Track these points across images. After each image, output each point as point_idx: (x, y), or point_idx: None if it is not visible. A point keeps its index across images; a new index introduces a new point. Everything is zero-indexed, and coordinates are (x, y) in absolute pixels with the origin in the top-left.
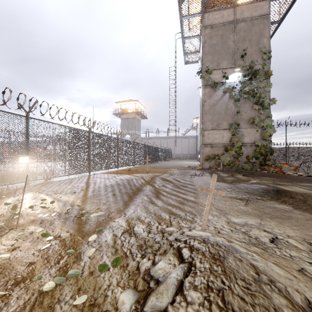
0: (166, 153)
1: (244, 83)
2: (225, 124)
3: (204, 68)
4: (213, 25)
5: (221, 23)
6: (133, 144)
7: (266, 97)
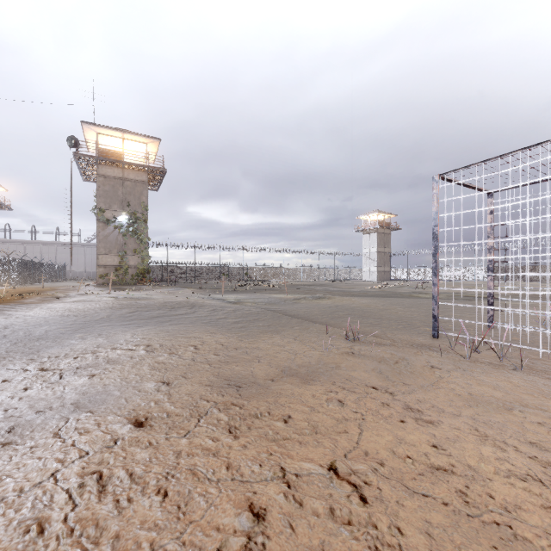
0: (55, 271)
1: (130, 224)
2: (116, 251)
3: (99, 206)
4: (106, 175)
5: (113, 177)
6: (7, 259)
7: (145, 236)
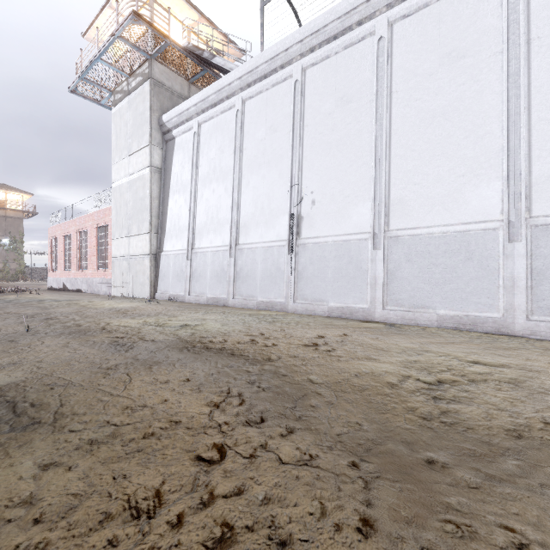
0: None
1: (11, 244)
2: (1, 260)
3: None
4: None
5: None
6: None
7: (22, 251)
